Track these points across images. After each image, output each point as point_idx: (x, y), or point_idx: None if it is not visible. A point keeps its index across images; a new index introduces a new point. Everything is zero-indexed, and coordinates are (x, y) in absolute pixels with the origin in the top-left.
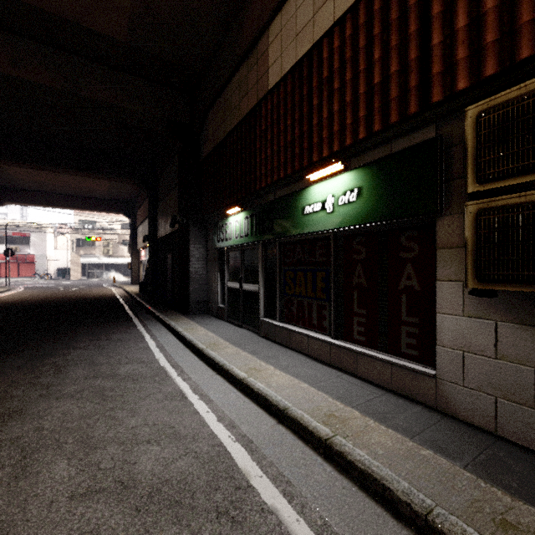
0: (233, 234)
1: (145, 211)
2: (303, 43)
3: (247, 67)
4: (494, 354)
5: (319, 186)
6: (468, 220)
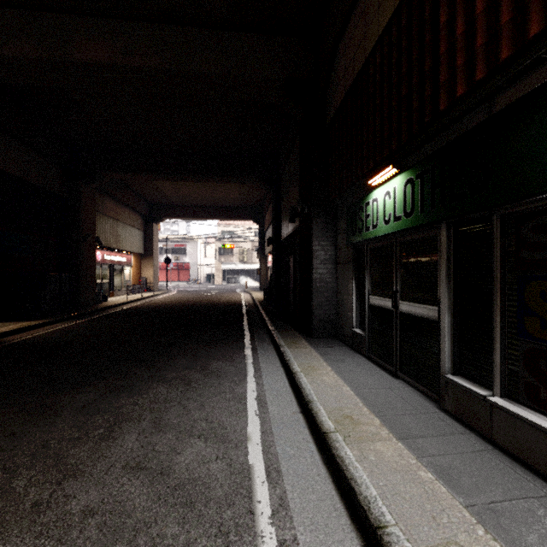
0: (380, 217)
1: (270, 214)
2: None
3: None
4: None
5: None
6: None
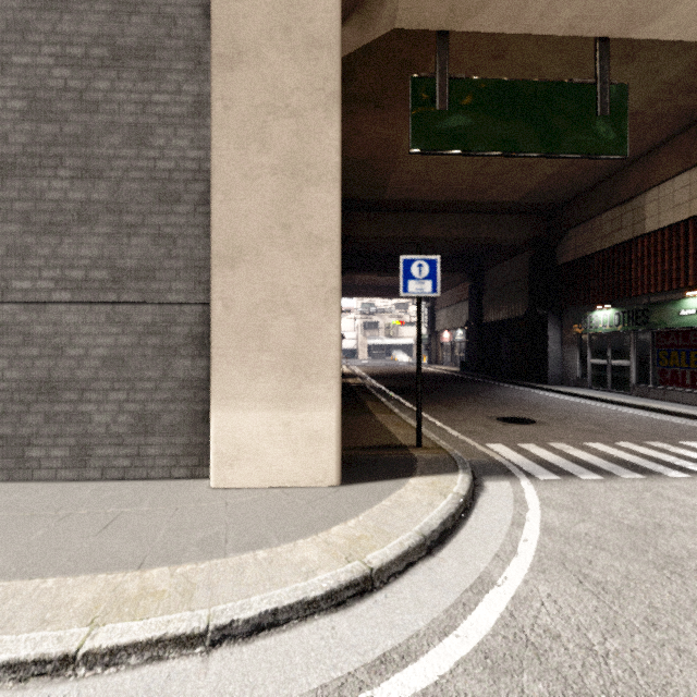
0: (600, 324)
1: (455, 297)
2: (680, 214)
3: (620, 211)
4: None
5: (693, 300)
6: None
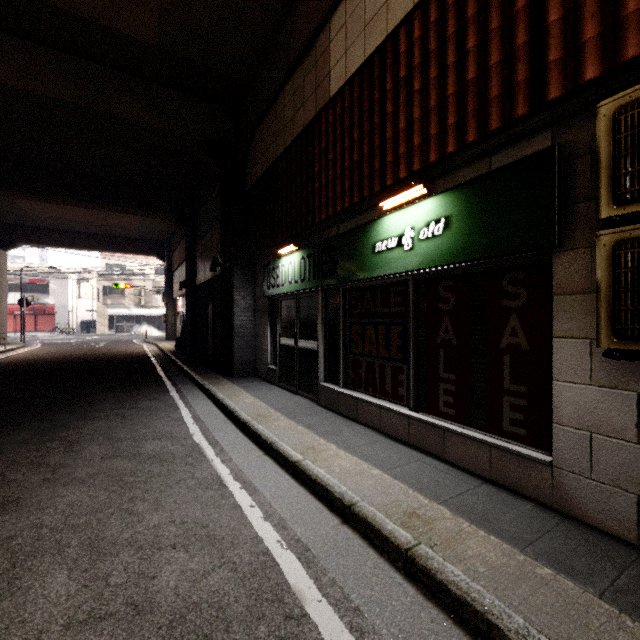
0: (286, 279)
1: (182, 253)
2: (374, 36)
3: (303, 71)
4: (636, 437)
5: (395, 217)
6: (601, 255)
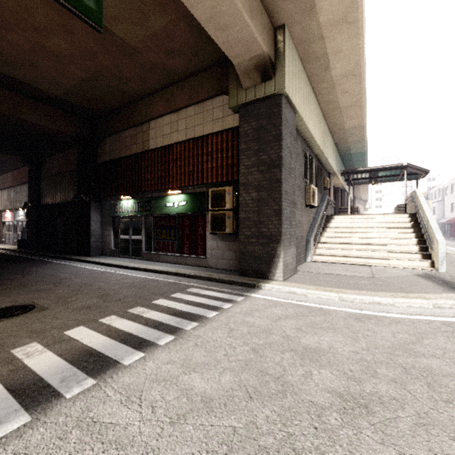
0: (125, 210)
1: (16, 179)
2: (166, 141)
3: (136, 131)
4: (217, 249)
5: (172, 197)
6: (210, 216)
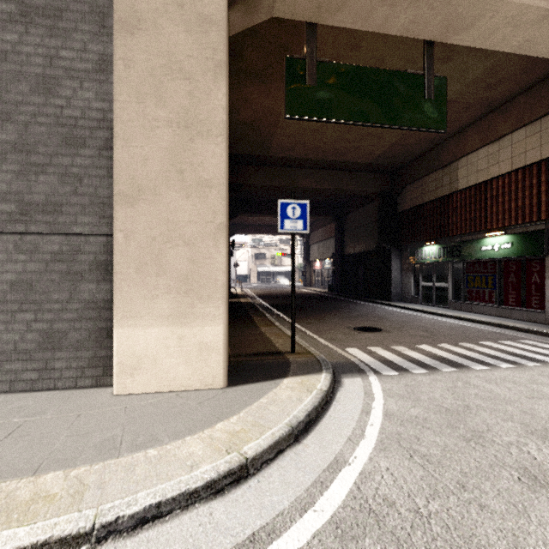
0: (428, 256)
1: (324, 235)
2: (481, 177)
3: (441, 173)
4: None
5: (490, 239)
6: None
